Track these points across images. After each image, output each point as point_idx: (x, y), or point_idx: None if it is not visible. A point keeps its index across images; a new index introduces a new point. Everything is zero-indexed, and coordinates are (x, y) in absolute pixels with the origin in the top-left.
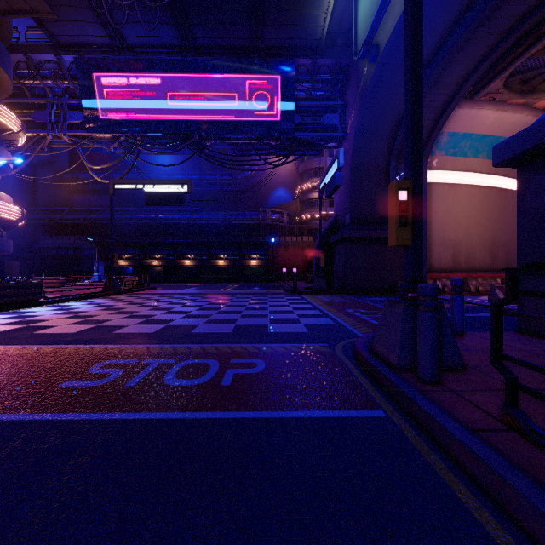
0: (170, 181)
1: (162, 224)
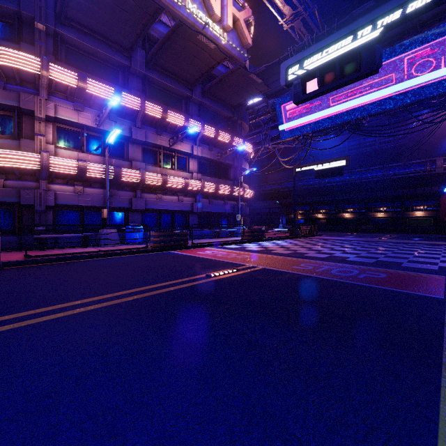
0: (332, 160)
1: (325, 186)
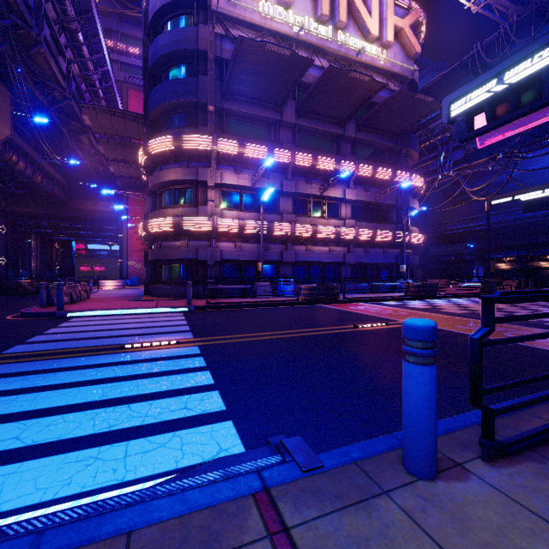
0: None
1: None
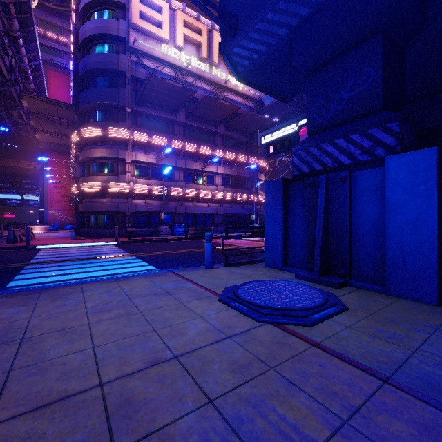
0: None
1: None
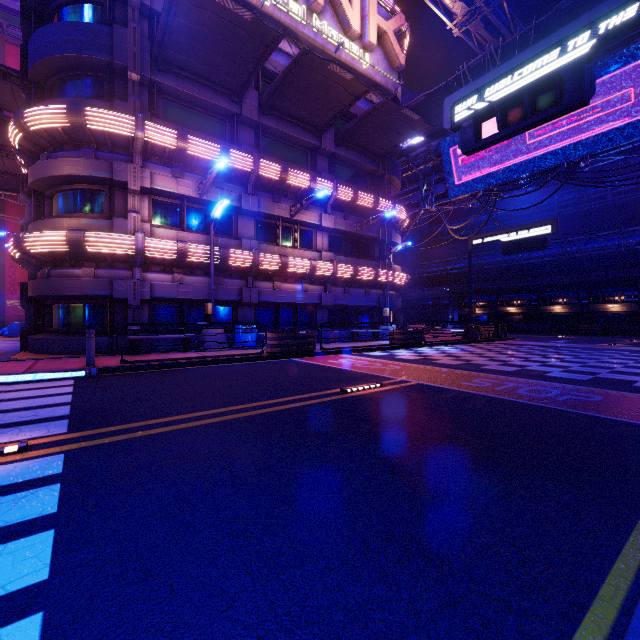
0: (530, 226)
1: (521, 264)
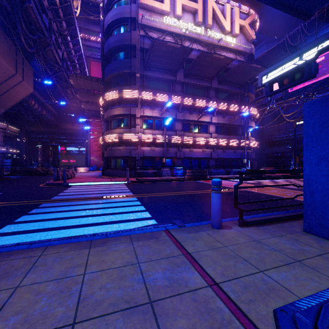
0: None
1: None
